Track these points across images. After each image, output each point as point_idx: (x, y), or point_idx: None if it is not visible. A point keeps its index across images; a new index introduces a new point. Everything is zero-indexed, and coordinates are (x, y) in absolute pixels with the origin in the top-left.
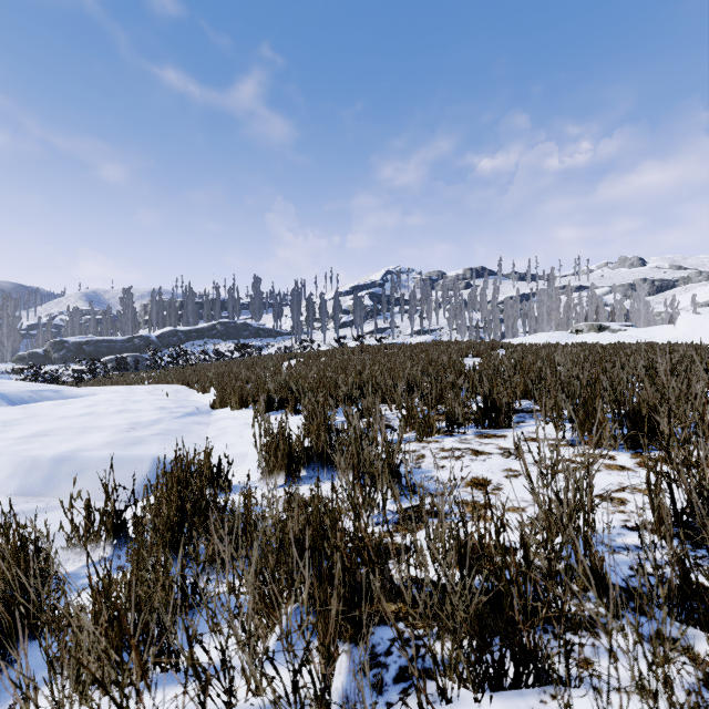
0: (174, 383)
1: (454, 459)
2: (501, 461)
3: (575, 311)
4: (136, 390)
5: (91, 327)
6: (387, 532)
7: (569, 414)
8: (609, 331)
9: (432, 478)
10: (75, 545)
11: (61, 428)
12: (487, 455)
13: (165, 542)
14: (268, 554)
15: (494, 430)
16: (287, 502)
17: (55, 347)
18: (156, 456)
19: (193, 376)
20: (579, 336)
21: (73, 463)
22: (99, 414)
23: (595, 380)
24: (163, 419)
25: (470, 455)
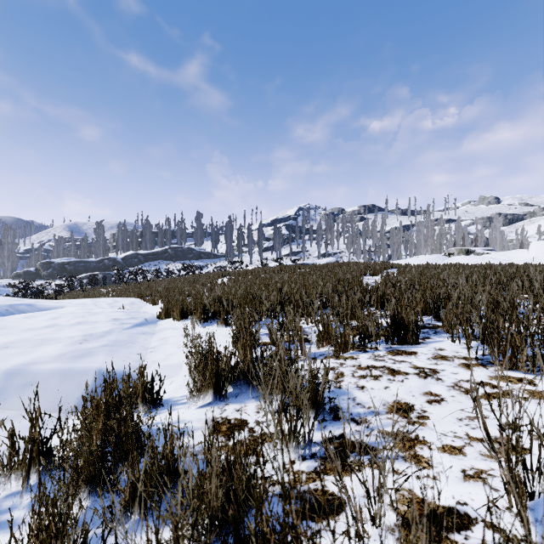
0: (132, 296)
1: (372, 378)
2: (419, 382)
3: (446, 239)
4: (99, 302)
5: (72, 251)
6: (314, 472)
7: (481, 336)
8: (475, 254)
9: (354, 400)
10: (5, 469)
11: (22, 340)
12: (404, 376)
13: (85, 477)
14: (178, 539)
15: (403, 346)
16: (208, 447)
17: (44, 266)
18: (100, 369)
19: (146, 290)
20: (452, 258)
21: (24, 376)
22: (59, 326)
23: (496, 301)
24: (113, 330)
25: (387, 375)
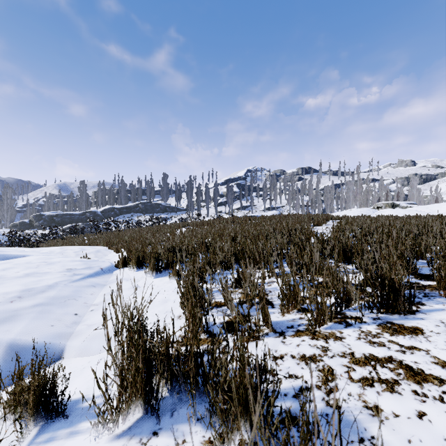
0: (101, 244)
1: (386, 388)
2: None
3: (372, 195)
4: (67, 250)
5: (60, 205)
6: None
7: None
8: (399, 208)
9: None
10: None
11: None
12: (439, 385)
13: None
14: None
15: (394, 316)
16: None
17: (36, 218)
18: (13, 341)
19: (114, 239)
20: (380, 211)
21: None
22: (2, 279)
23: None
24: (59, 284)
25: (407, 381)
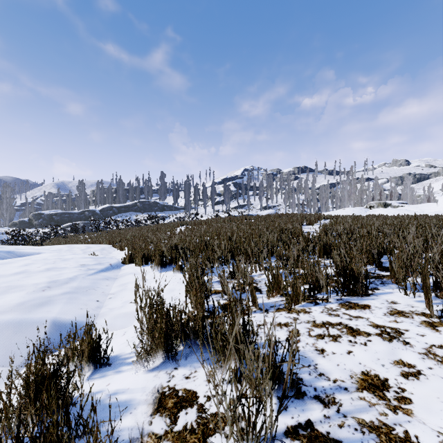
0: (104, 242)
1: (331, 339)
2: (385, 347)
3: (366, 194)
4: (74, 248)
5: (58, 204)
6: None
7: None
8: (391, 207)
9: (315, 368)
10: None
11: None
12: (366, 337)
13: None
14: None
15: (353, 297)
16: None
17: (36, 217)
18: (55, 319)
19: (116, 237)
20: (372, 210)
21: None
22: (28, 273)
23: None
24: (78, 276)
25: (346, 335)
